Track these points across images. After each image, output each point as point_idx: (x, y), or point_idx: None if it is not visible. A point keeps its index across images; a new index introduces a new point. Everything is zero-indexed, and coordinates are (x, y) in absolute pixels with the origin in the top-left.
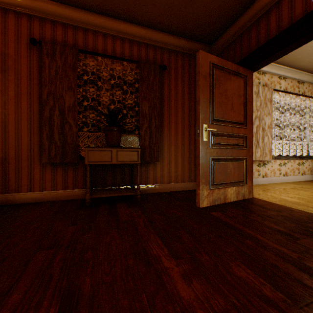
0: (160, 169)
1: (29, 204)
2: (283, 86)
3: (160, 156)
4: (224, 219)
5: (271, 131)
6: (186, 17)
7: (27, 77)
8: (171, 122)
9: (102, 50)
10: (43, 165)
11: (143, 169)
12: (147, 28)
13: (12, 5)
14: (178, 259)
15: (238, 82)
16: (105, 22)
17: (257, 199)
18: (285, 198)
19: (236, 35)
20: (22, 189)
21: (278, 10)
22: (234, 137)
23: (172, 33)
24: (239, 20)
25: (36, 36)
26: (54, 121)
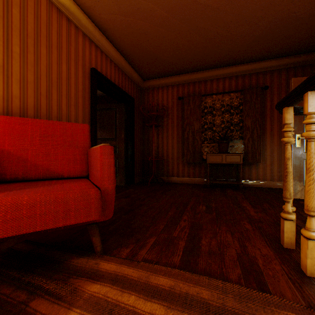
0: (261, 169)
1: (177, 183)
2: None
3: (261, 158)
4: None
5: None
6: (285, 45)
7: (176, 117)
8: (273, 131)
9: (215, 89)
10: (183, 163)
11: (246, 168)
12: (249, 63)
13: (170, 83)
14: (255, 208)
15: None
16: (217, 72)
17: None
18: None
19: None
20: (174, 175)
21: None
22: None
23: (274, 57)
24: None
25: (180, 94)
26: (188, 139)
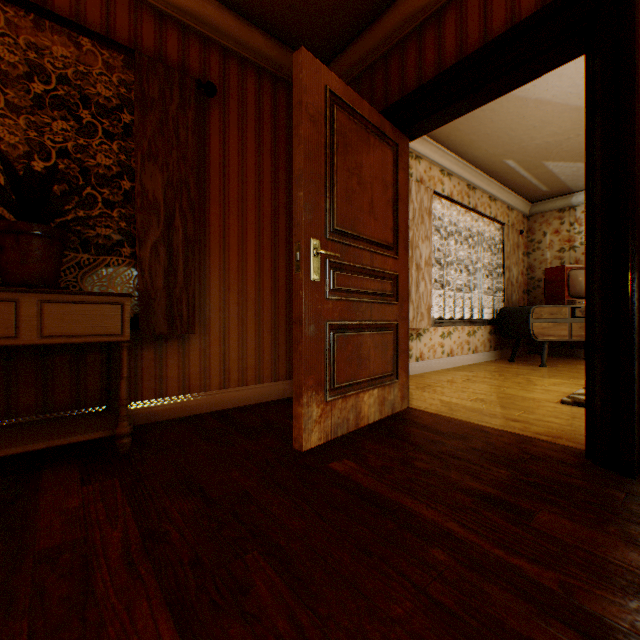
0: (199, 355)
1: None
2: (448, 190)
3: (199, 319)
4: (366, 483)
5: (430, 272)
6: None
7: None
8: (230, 235)
9: None
10: None
11: (149, 355)
12: None
13: None
14: None
15: (384, 154)
16: None
17: (419, 410)
18: (464, 404)
19: (377, 55)
20: None
21: (460, 11)
22: (376, 277)
23: (233, 7)
24: (385, 20)
25: None
26: None
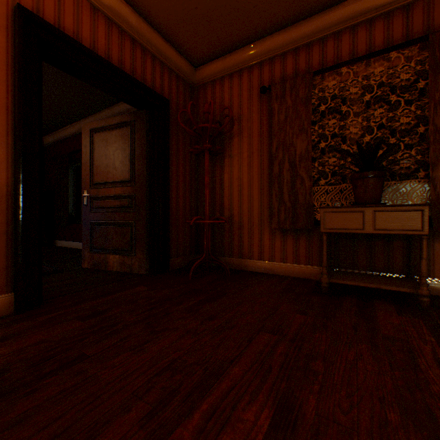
0: None
1: (258, 274)
2: None
3: None
4: None
5: None
6: None
7: (257, 132)
8: None
9: (348, 54)
10: (271, 231)
11: (438, 246)
12: None
13: (245, 62)
14: None
15: None
16: (353, 8)
17: None
18: None
19: None
20: (253, 256)
21: None
22: None
23: None
24: None
25: (265, 83)
26: (282, 177)
